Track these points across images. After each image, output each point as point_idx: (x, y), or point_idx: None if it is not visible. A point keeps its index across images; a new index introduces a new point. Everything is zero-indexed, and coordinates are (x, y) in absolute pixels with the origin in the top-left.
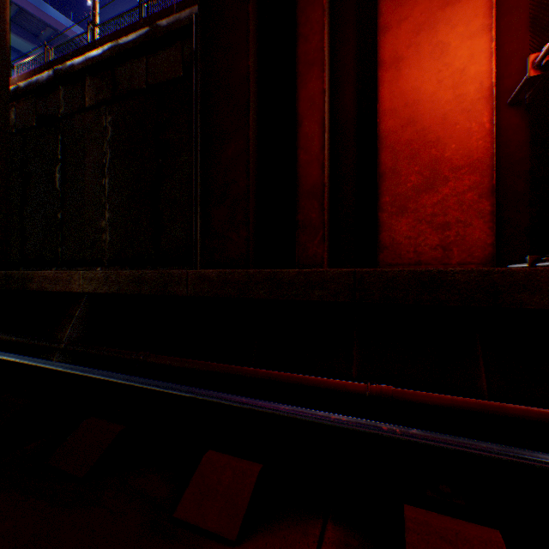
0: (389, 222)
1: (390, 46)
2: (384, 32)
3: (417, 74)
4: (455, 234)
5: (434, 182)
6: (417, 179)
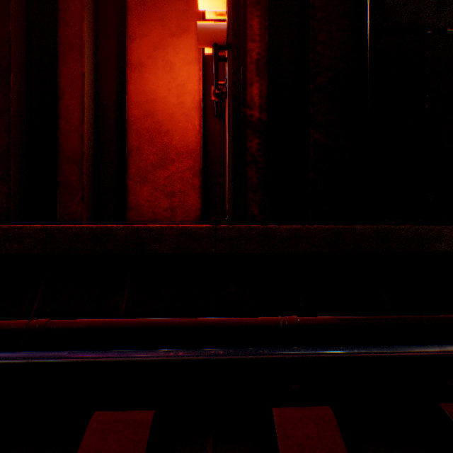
0: (136, 188)
1: (137, 53)
2: (132, 40)
3: (155, 79)
4: (180, 200)
5: (167, 161)
6: (155, 158)
